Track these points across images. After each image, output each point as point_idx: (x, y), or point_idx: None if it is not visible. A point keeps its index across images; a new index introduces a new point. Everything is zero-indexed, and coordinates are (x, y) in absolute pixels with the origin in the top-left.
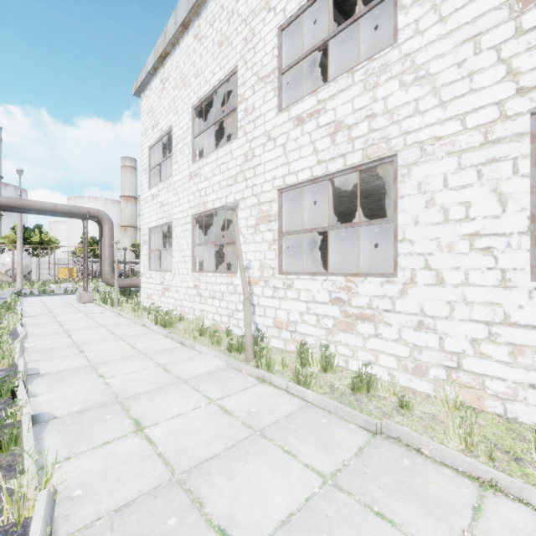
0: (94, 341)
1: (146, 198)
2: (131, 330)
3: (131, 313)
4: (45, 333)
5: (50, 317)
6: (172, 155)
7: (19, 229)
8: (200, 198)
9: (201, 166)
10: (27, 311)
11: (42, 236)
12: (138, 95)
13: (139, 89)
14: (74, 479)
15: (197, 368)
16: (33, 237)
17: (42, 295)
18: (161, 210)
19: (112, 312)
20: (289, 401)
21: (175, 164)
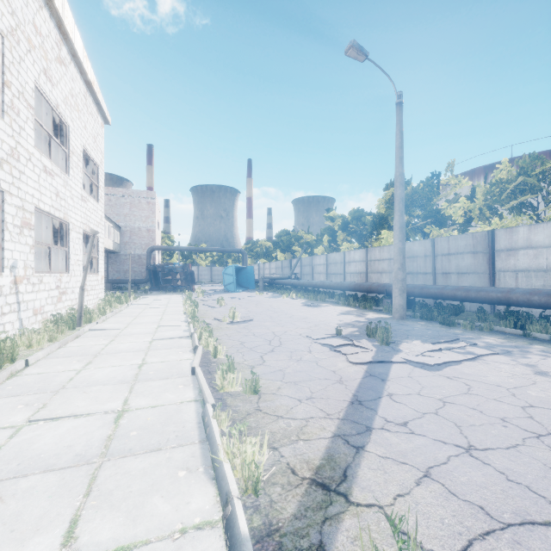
0: (129, 352)
1: None
2: (56, 366)
3: None
4: (167, 377)
5: None
6: None
7: None
8: None
9: None
10: None
11: None
12: None
13: None
14: (180, 316)
15: (115, 325)
16: None
17: None
18: None
19: None
20: (114, 318)
21: None
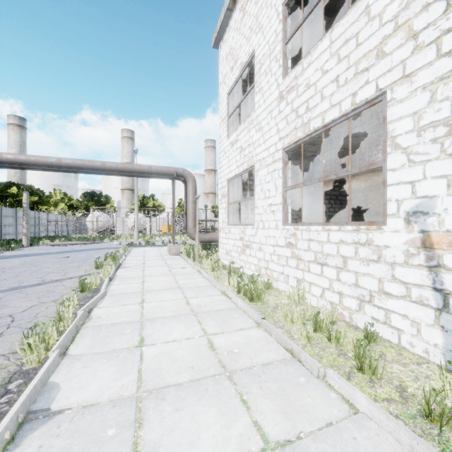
0: (163, 316)
1: (225, 149)
2: (210, 300)
3: (210, 271)
4: (123, 293)
5: (139, 270)
6: (255, 84)
7: (136, 195)
8: (297, 119)
9: (298, 73)
10: (126, 262)
11: (154, 202)
12: (217, 46)
13: (218, 37)
14: None
15: None
16: (149, 203)
17: (146, 246)
18: (240, 156)
19: (193, 268)
20: None
21: (258, 93)
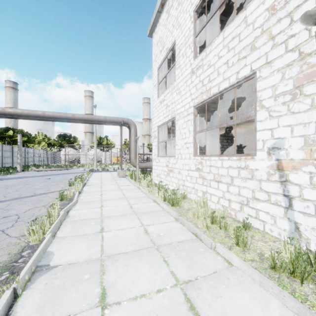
0: (115, 215)
1: (156, 105)
2: (145, 205)
3: (146, 188)
4: (88, 201)
5: (98, 187)
6: (175, 63)
7: (95, 136)
8: (202, 87)
9: (203, 57)
10: (89, 181)
11: (107, 141)
12: (151, 36)
13: (151, 29)
14: None
15: None
16: (104, 142)
17: (102, 171)
18: (166, 110)
19: (134, 186)
20: None
21: (178, 69)
